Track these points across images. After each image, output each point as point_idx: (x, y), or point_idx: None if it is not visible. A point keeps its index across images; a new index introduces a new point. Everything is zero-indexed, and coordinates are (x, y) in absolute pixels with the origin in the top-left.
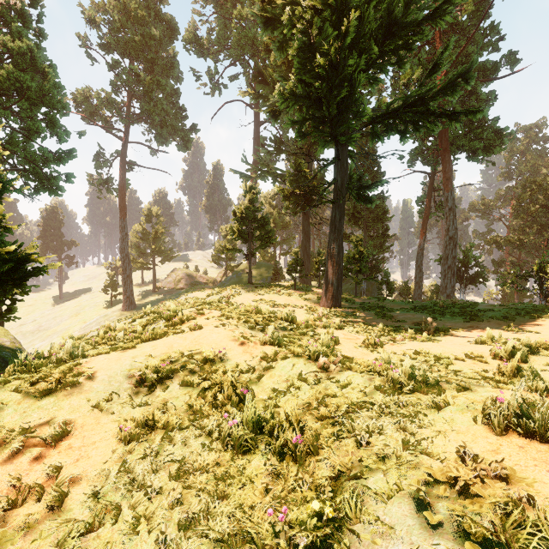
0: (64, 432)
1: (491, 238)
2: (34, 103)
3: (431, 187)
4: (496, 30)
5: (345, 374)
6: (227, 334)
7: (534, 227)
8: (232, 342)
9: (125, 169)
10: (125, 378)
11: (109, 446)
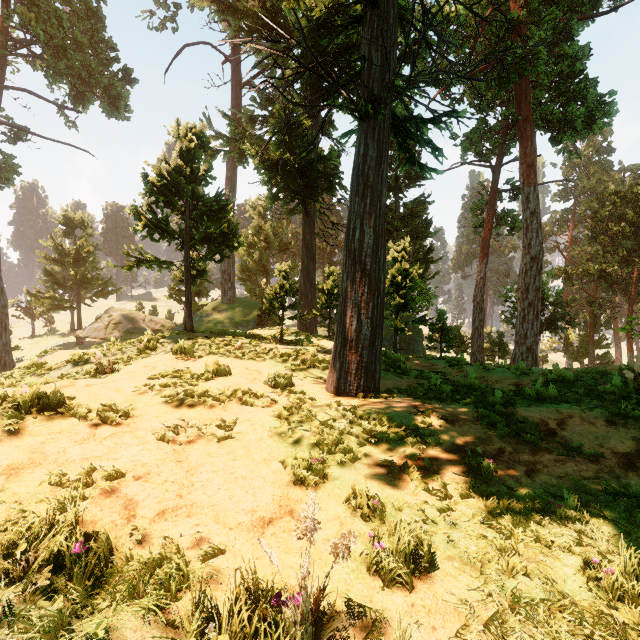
0: None
1: (559, 269)
2: None
3: (496, 186)
4: None
5: None
6: None
7: (620, 253)
8: None
9: None
10: None
11: None
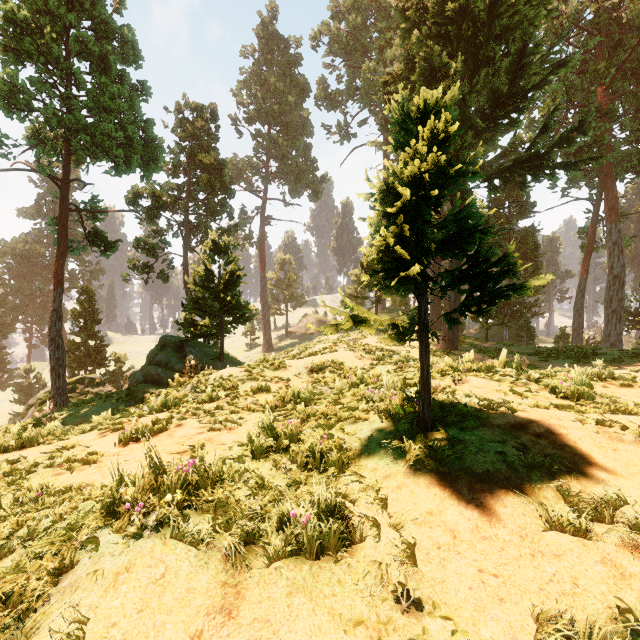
0: (289, 380)
1: None
2: (214, 193)
3: (596, 216)
4: None
5: (409, 369)
6: (352, 354)
7: None
8: (355, 358)
9: (264, 224)
10: (304, 368)
11: (306, 385)
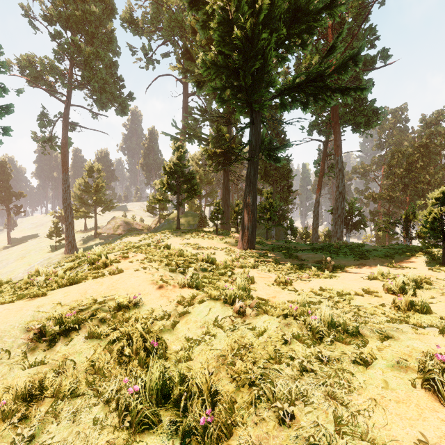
0: None
1: (369, 194)
2: None
3: (325, 152)
4: (373, 31)
5: (261, 319)
6: (146, 277)
7: (400, 186)
8: (151, 286)
9: (67, 129)
10: (23, 332)
11: None
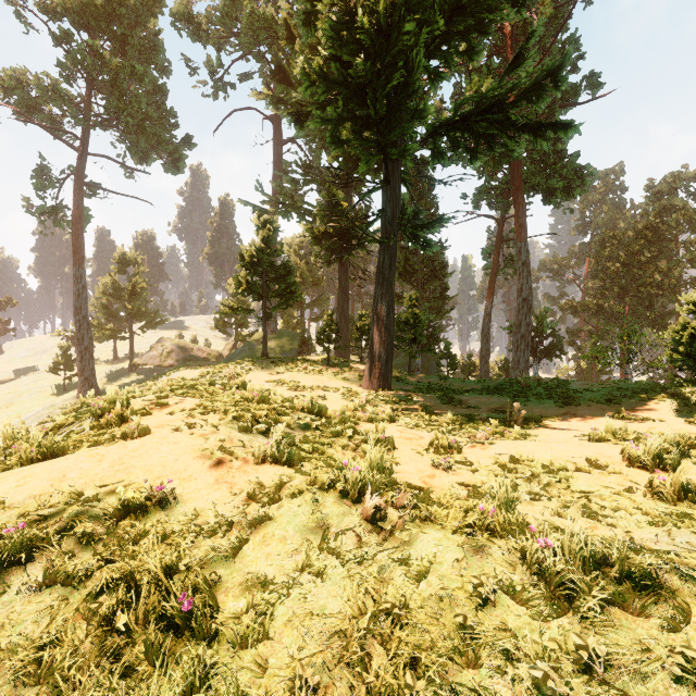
0: None
1: (567, 303)
2: None
3: (500, 236)
4: (576, 45)
5: (420, 535)
6: (193, 444)
7: (615, 290)
8: (199, 461)
9: (83, 193)
10: None
11: None
